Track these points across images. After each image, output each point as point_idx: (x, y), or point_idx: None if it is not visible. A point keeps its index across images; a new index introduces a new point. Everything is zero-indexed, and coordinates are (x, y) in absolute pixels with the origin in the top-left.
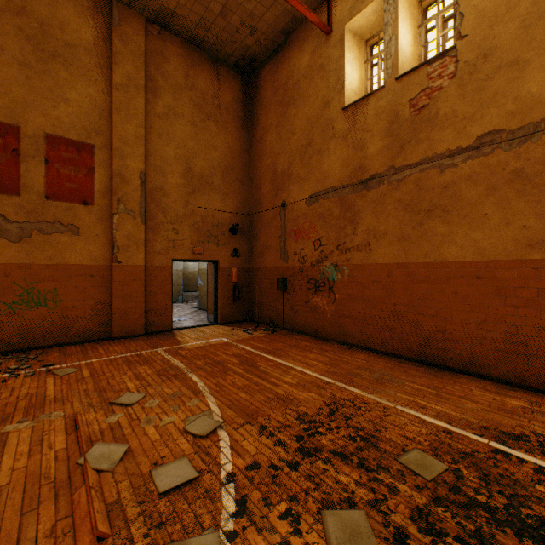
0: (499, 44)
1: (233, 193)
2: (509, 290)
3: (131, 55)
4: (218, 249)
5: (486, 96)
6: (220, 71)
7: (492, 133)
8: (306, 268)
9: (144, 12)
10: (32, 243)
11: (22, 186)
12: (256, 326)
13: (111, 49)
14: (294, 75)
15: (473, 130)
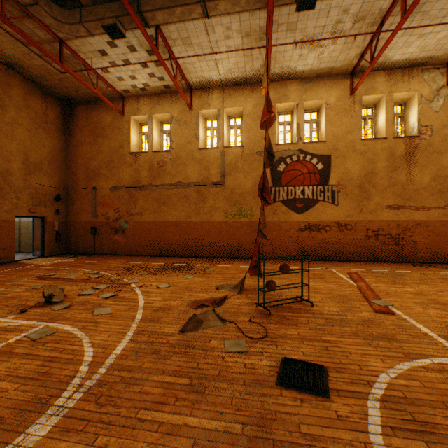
0: (182, 156)
1: (56, 175)
2: (184, 229)
3: None
4: (46, 210)
5: (179, 170)
6: (48, 98)
7: (180, 182)
8: (110, 222)
9: None
10: None
11: None
12: (76, 255)
13: None
14: (102, 122)
15: (176, 180)
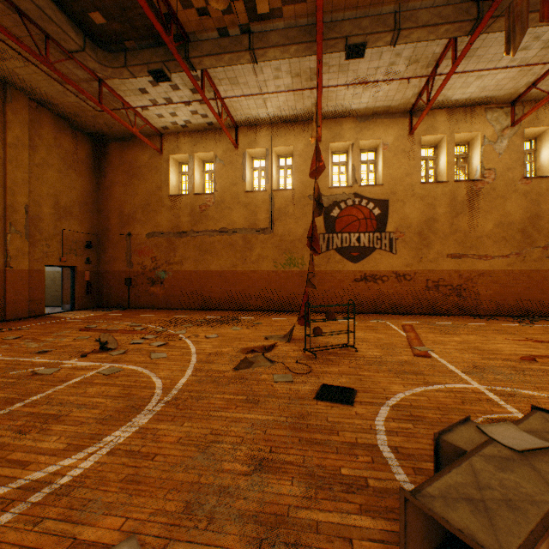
0: (226, 200)
1: (87, 220)
2: (229, 280)
3: (20, 123)
4: (77, 259)
5: (223, 215)
6: (79, 135)
7: (225, 228)
8: (147, 272)
9: (30, 96)
10: None
11: None
12: (109, 308)
13: (5, 117)
14: (138, 161)
15: (220, 225)
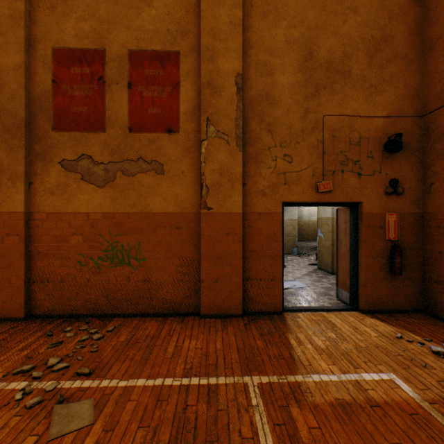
0: None
1: (388, 82)
2: None
3: None
4: (359, 183)
5: None
6: None
7: None
8: None
9: None
10: (116, 188)
11: (107, 119)
12: None
13: None
14: None
15: None
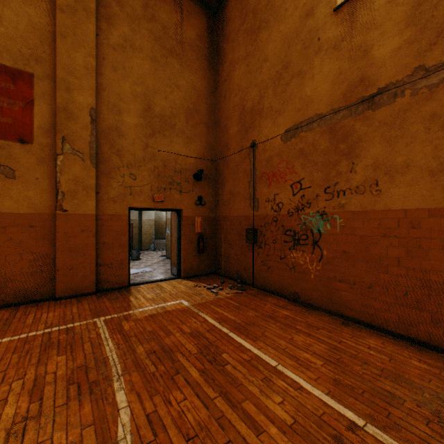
0: None
1: (198, 137)
2: None
3: None
4: (181, 197)
5: None
6: (184, 4)
7: None
8: (282, 217)
9: None
10: None
11: None
12: (222, 282)
13: None
14: None
15: None
